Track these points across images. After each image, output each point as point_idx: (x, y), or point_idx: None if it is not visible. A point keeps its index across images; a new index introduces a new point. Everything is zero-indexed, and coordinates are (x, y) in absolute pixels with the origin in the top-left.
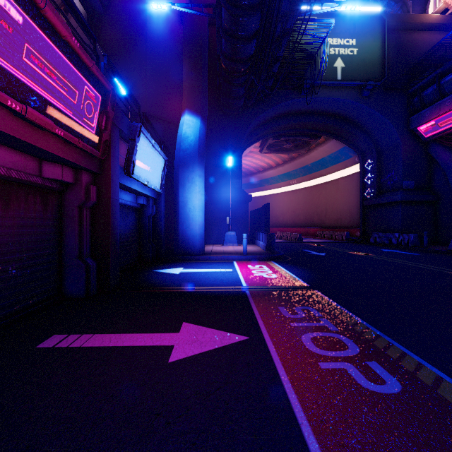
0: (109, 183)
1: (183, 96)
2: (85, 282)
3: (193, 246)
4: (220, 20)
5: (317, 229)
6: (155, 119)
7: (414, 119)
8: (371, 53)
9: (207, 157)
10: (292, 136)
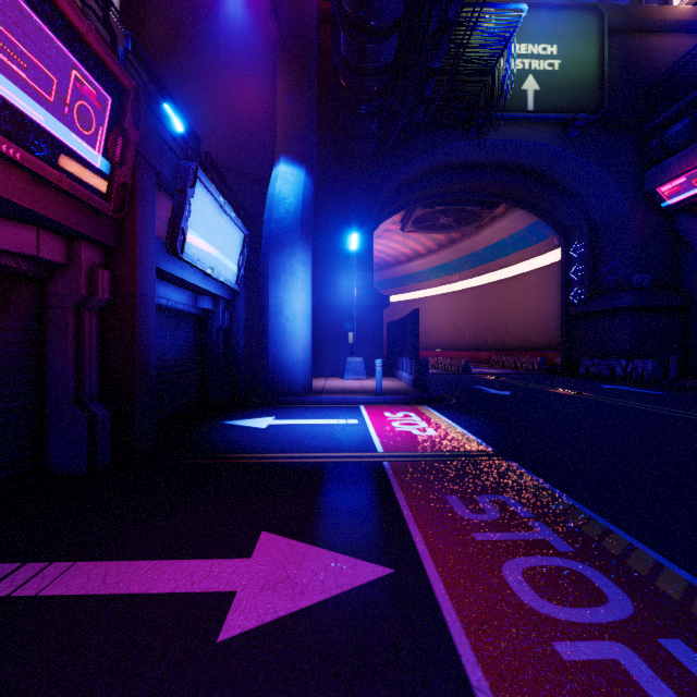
0: (135, 267)
1: (278, 134)
2: (86, 448)
3: (293, 379)
4: (338, 1)
5: (492, 353)
6: (231, 174)
7: (651, 174)
8: (583, 68)
9: (318, 236)
10: (452, 204)
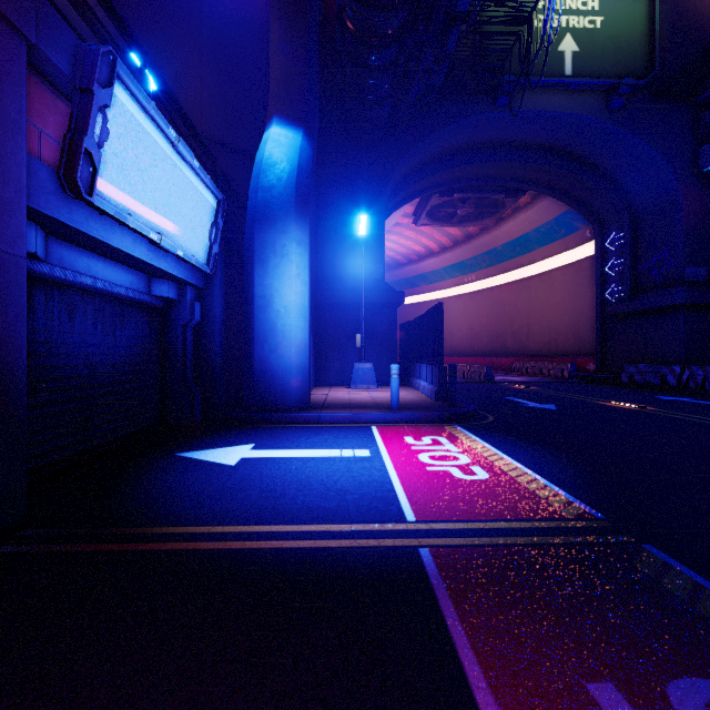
0: None
1: (271, 92)
2: None
3: (285, 391)
4: None
5: (513, 359)
6: (218, 147)
7: (708, 150)
8: (629, 25)
9: (320, 223)
10: (473, 191)
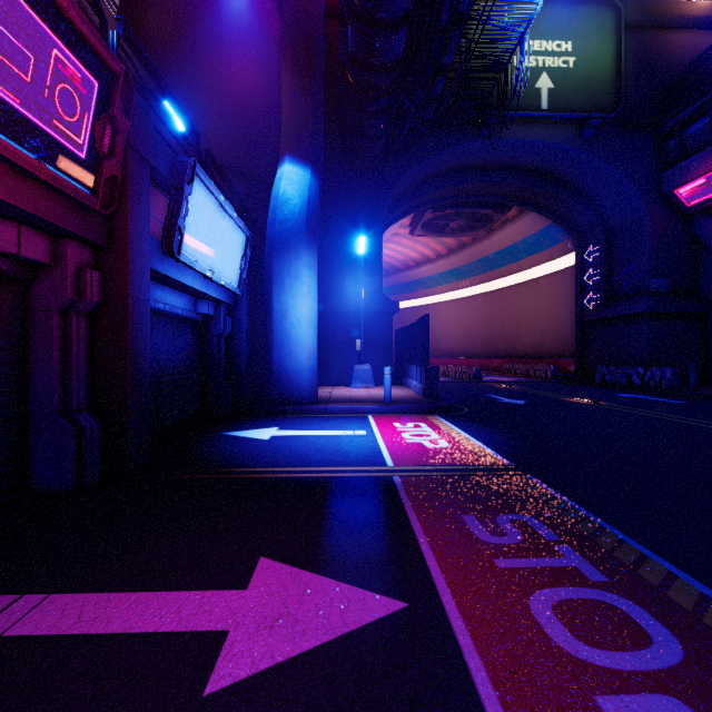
0: (127, 267)
1: (283, 132)
2: (73, 462)
3: (298, 388)
4: None
5: (503, 361)
6: (235, 175)
7: (669, 175)
8: (598, 65)
9: (324, 240)
10: (463, 207)
